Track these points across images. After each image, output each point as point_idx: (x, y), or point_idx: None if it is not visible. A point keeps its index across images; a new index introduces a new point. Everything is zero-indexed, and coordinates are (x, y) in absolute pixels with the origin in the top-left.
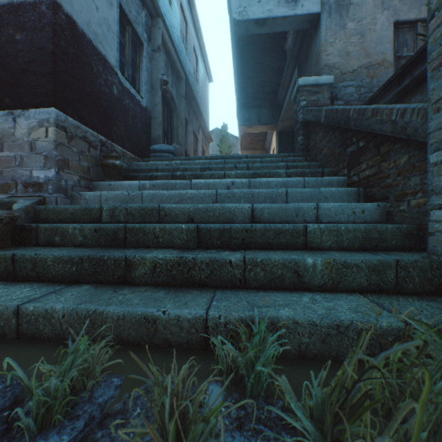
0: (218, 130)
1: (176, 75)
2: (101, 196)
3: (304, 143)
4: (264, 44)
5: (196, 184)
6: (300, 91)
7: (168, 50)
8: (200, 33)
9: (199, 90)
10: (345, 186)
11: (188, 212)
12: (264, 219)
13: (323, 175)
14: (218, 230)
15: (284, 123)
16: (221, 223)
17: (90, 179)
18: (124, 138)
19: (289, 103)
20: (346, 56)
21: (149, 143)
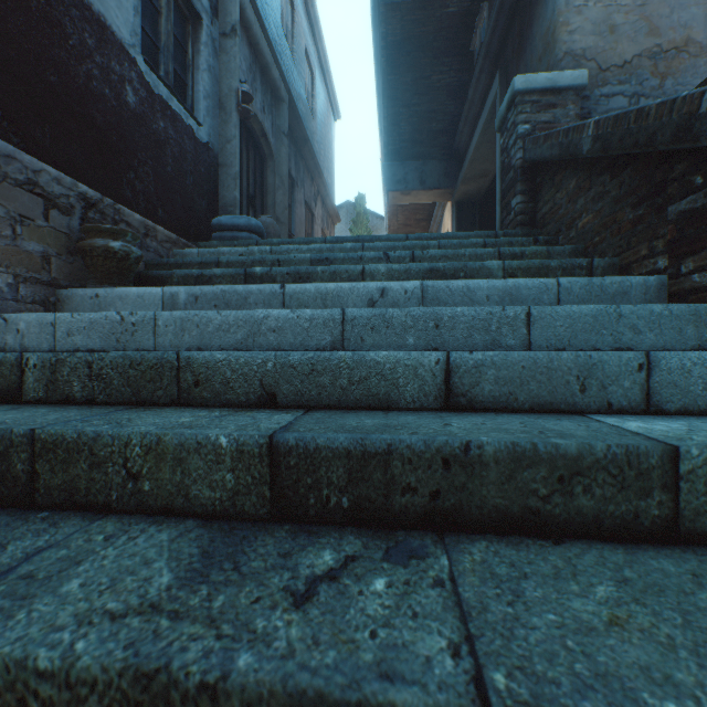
0: (350, 205)
1: (271, 93)
2: (55, 324)
3: (527, 209)
4: (434, 41)
5: (295, 295)
6: (516, 103)
7: (255, 39)
8: (318, 29)
9: (316, 129)
10: (663, 298)
11: (259, 374)
12: (482, 397)
13: (591, 274)
14: (344, 457)
15: (468, 186)
16: (354, 408)
17: (49, 284)
18: (154, 199)
19: (478, 147)
20: (609, 35)
21: (214, 214)
